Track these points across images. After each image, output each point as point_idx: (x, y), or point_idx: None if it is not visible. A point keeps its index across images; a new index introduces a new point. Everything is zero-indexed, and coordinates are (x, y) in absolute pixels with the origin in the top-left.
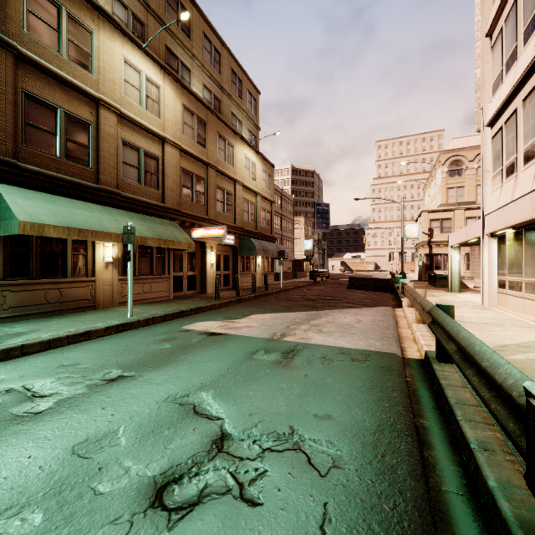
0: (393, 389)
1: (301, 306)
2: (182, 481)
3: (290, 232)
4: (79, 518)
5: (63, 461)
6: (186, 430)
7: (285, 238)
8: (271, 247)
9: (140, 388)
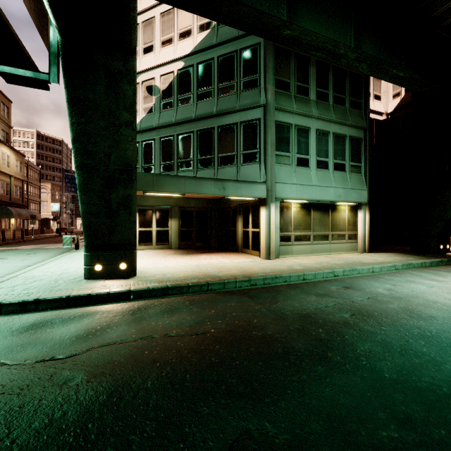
0: (72, 249)
1: (49, 243)
2: (30, 254)
3: (37, 196)
4: (18, 255)
5: (5, 255)
6: (26, 253)
7: (31, 201)
8: (24, 212)
9: (4, 253)
